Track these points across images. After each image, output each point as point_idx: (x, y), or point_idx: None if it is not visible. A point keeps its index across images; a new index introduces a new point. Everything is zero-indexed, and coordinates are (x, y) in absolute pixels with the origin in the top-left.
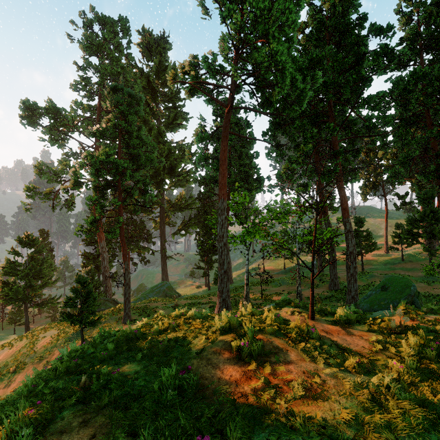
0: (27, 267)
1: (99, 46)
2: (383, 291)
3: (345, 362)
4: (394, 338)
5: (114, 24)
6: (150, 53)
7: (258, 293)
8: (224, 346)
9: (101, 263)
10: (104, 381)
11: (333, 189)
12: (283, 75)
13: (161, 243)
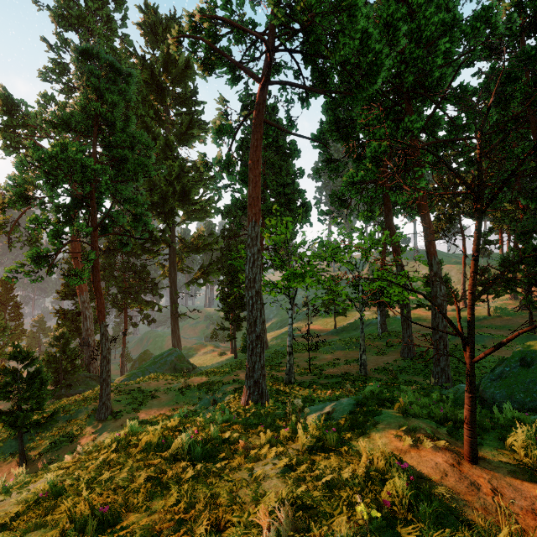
0: None
1: (79, 18)
2: (524, 367)
3: None
4: None
5: None
6: (156, 38)
7: (304, 364)
8: None
9: (82, 324)
10: None
11: None
12: (351, 20)
13: (170, 295)
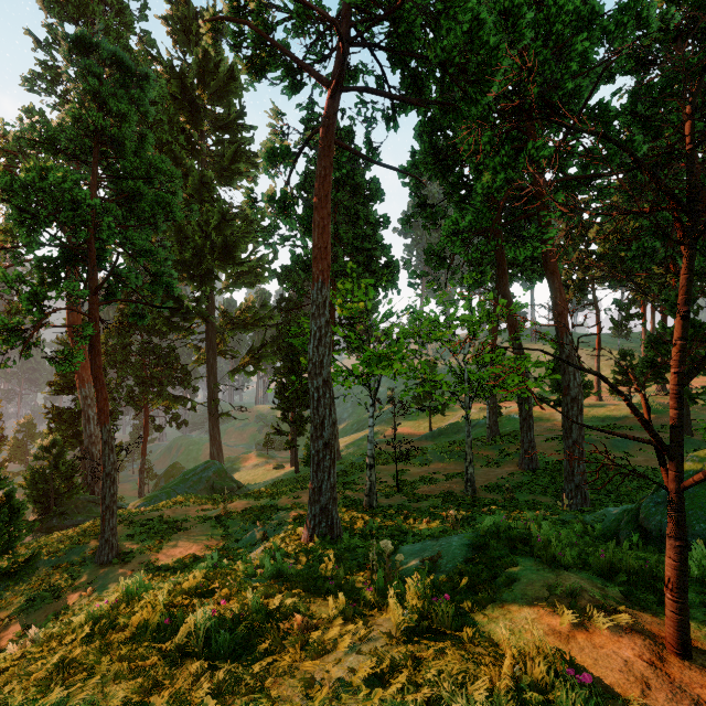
0: None
1: (80, 5)
2: (703, 484)
3: None
4: None
5: None
6: (188, 39)
7: (390, 480)
8: None
9: (83, 428)
10: None
11: None
12: None
13: (208, 388)
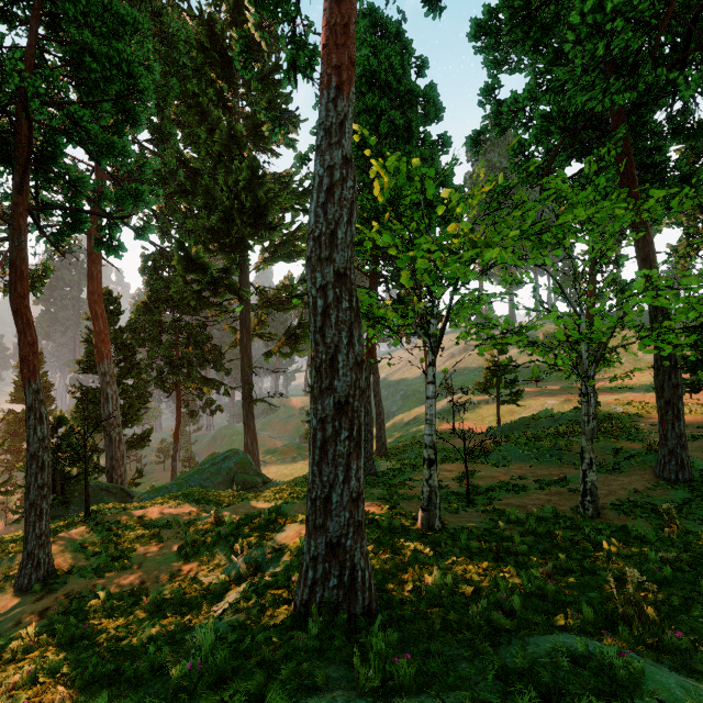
0: None
1: None
2: None
3: None
4: None
5: None
6: None
7: (453, 484)
8: None
9: (101, 408)
10: None
11: None
12: None
13: (242, 371)
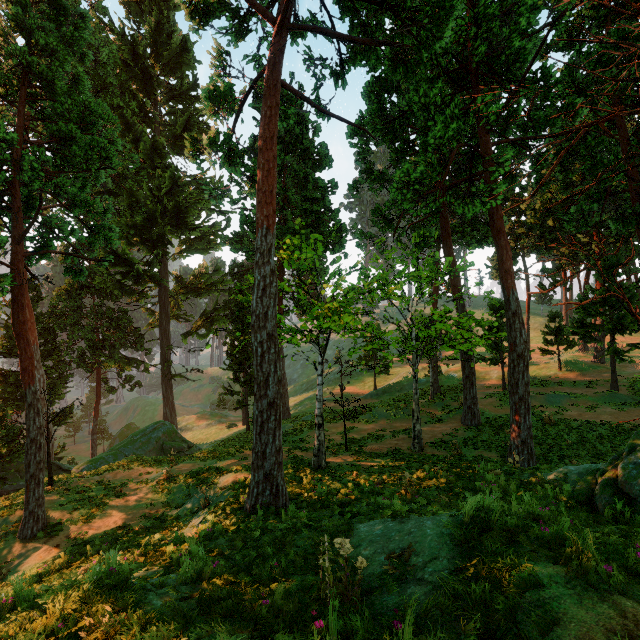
0: None
1: None
2: None
3: None
4: None
5: None
6: (141, 9)
7: (338, 438)
8: None
9: None
10: None
11: None
12: None
13: (161, 350)
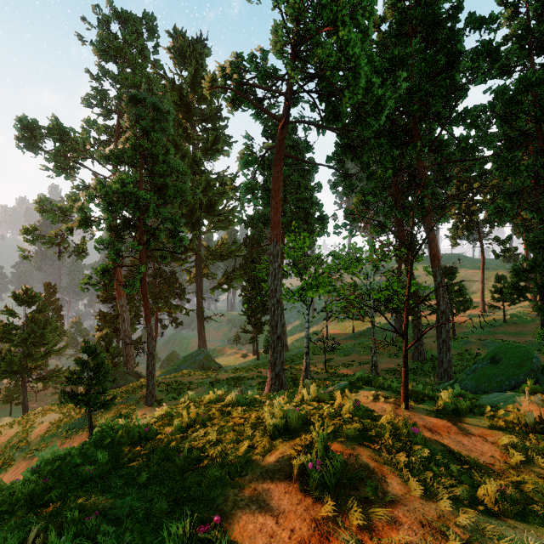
0: (24, 330)
1: (118, 50)
2: (493, 364)
3: (476, 490)
4: (535, 440)
5: (137, 22)
6: (184, 61)
7: (321, 365)
8: (279, 465)
9: (120, 326)
10: (68, 536)
11: (441, 217)
12: (356, 75)
13: (197, 300)
